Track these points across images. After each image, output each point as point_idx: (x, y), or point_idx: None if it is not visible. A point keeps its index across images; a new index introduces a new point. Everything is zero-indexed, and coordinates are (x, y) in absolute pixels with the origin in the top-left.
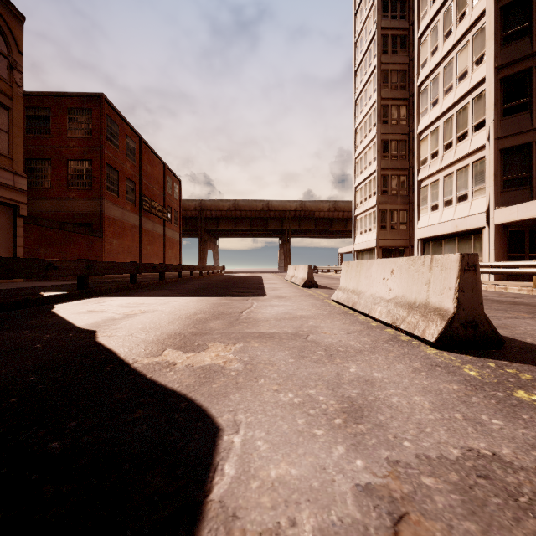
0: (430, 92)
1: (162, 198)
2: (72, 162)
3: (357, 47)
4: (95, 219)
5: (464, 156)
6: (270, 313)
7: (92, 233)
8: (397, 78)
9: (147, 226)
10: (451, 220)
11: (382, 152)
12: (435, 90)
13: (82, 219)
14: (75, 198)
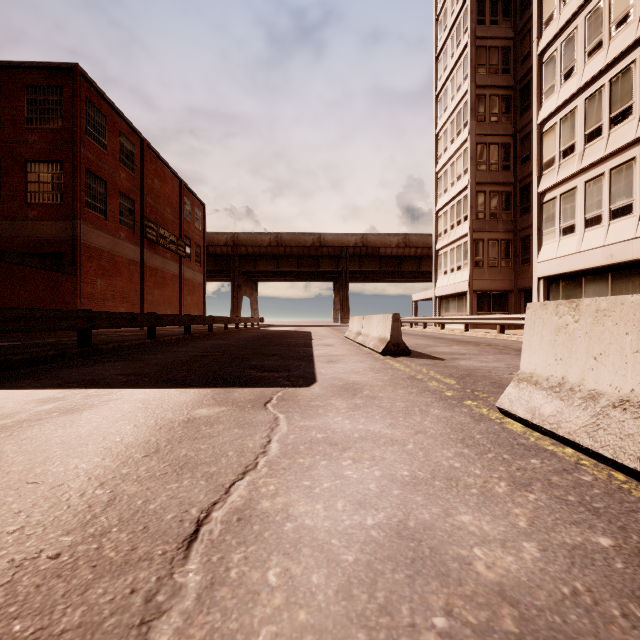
0: (559, 60)
1: (176, 225)
2: (33, 164)
3: (439, 23)
4: (66, 249)
5: (626, 145)
6: (328, 553)
7: (57, 268)
8: (498, 58)
9: (154, 262)
10: (601, 247)
11: (477, 159)
12: (568, 55)
13: (47, 248)
14: (37, 217)
